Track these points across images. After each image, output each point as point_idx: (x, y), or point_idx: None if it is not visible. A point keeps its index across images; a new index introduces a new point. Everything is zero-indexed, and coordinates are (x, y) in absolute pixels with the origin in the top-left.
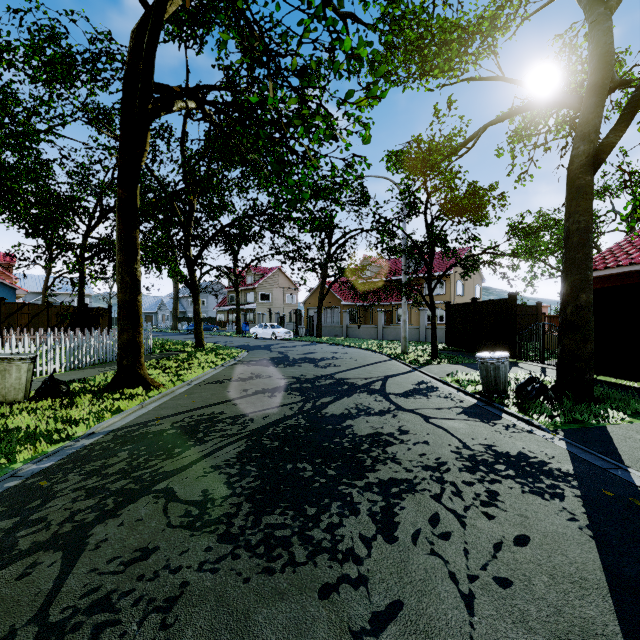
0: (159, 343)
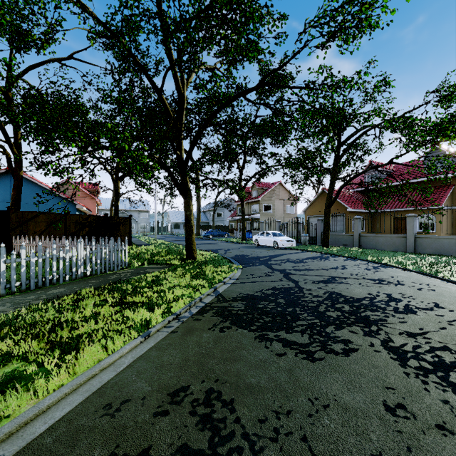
0: (157, 251)
